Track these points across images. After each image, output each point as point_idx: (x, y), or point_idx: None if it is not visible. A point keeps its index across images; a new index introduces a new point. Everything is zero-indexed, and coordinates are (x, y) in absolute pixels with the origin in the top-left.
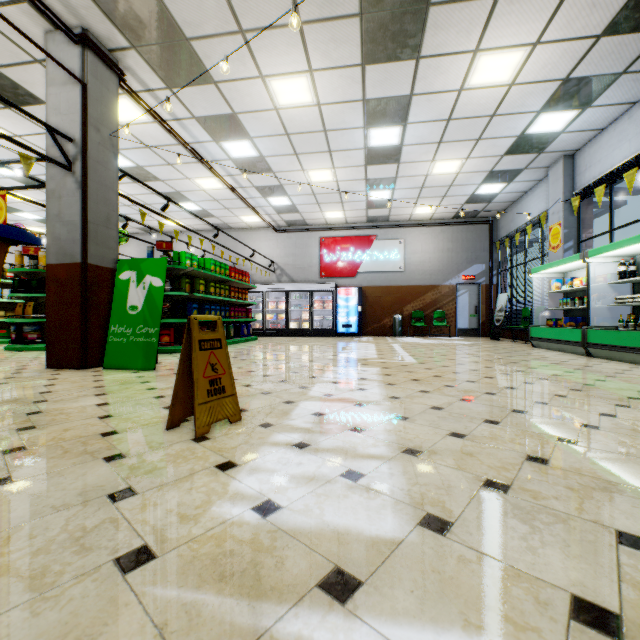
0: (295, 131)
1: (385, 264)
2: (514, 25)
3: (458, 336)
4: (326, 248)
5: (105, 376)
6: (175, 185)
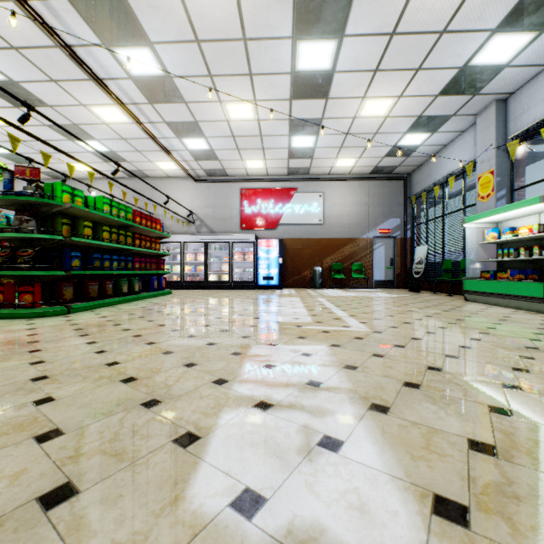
0: (207, 36)
1: (305, 217)
2: None
3: (375, 288)
4: (247, 199)
5: None
6: (69, 114)
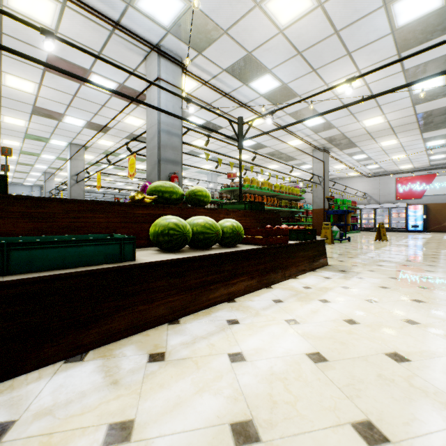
0: (387, 149)
1: (444, 190)
2: None
3: None
4: (399, 183)
5: None
6: None
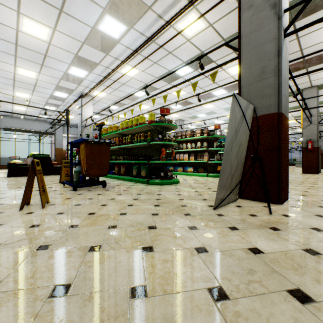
0: None
1: None
2: None
3: None
4: None
5: (197, 200)
6: None
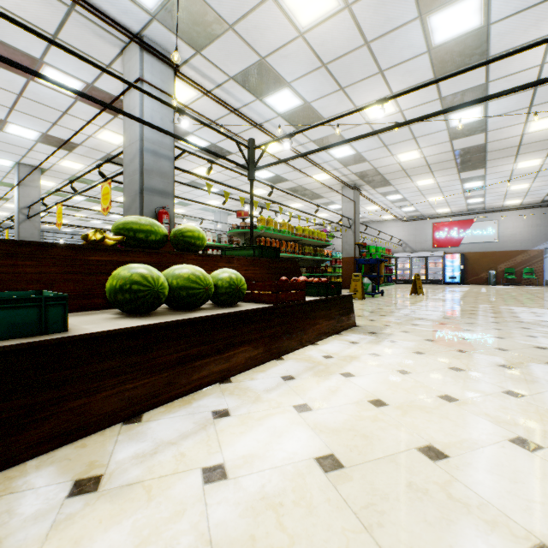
0: (424, 190)
1: (482, 237)
2: (530, 156)
3: (546, 286)
4: (436, 229)
5: None
6: None
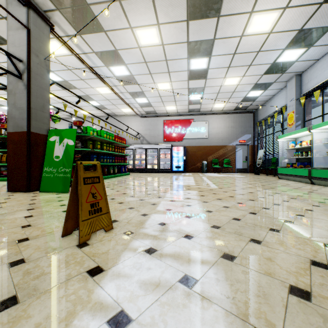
0: (150, 60)
1: (198, 134)
2: None
3: (237, 172)
4: (166, 126)
5: (39, 196)
6: (85, 91)
